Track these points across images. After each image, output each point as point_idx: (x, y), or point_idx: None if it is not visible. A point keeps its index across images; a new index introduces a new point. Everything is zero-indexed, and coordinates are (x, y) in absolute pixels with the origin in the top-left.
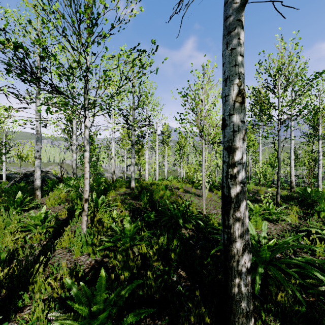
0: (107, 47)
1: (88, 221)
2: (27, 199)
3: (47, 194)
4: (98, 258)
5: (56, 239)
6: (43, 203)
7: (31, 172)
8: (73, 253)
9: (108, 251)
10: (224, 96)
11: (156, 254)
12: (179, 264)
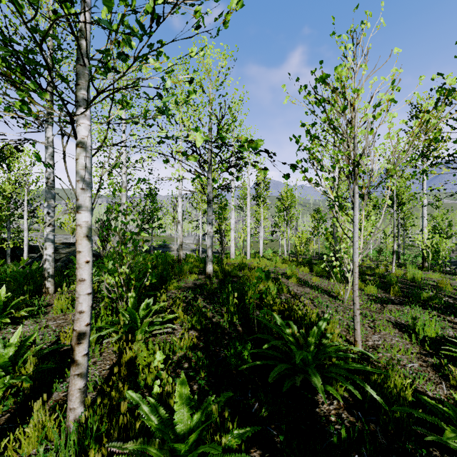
0: None
1: (111, 358)
2: (16, 300)
3: (69, 285)
4: None
5: (21, 420)
6: (51, 304)
7: (57, 245)
8: None
9: None
10: None
11: None
12: None
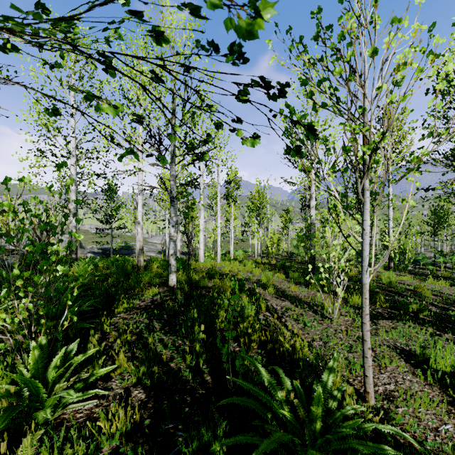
0: None
1: None
2: None
3: None
4: None
5: None
6: None
7: None
8: None
9: None
10: None
11: None
12: None
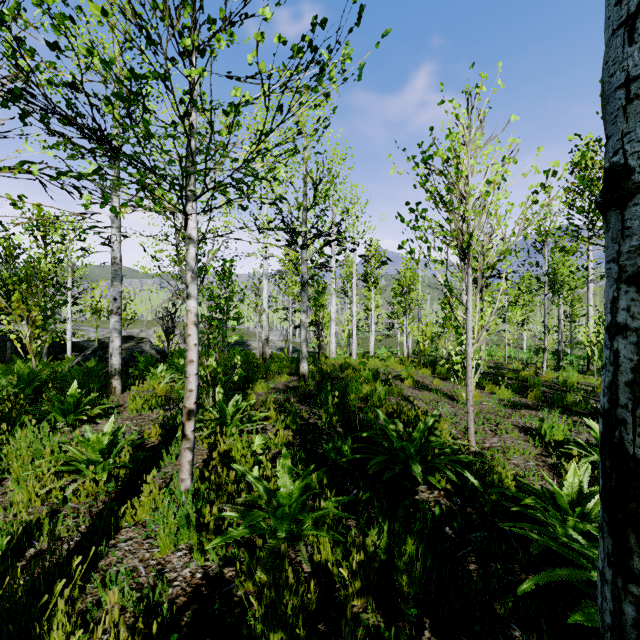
0: (233, 34)
1: (202, 454)
2: (89, 397)
3: (135, 385)
4: (211, 565)
5: (127, 498)
6: (122, 405)
7: None
8: (157, 542)
9: (236, 548)
10: (619, 85)
11: (359, 577)
12: (422, 612)
